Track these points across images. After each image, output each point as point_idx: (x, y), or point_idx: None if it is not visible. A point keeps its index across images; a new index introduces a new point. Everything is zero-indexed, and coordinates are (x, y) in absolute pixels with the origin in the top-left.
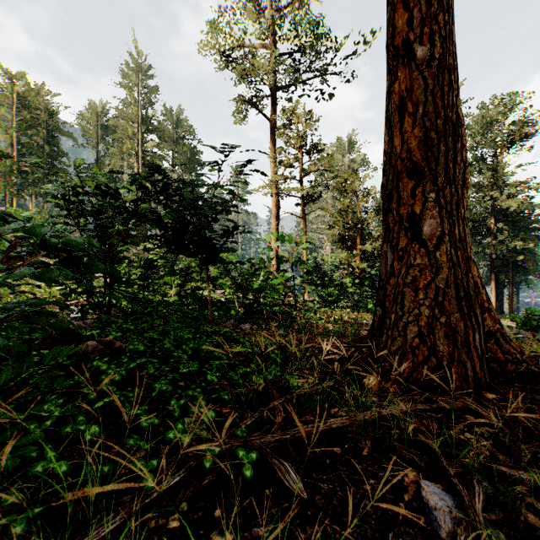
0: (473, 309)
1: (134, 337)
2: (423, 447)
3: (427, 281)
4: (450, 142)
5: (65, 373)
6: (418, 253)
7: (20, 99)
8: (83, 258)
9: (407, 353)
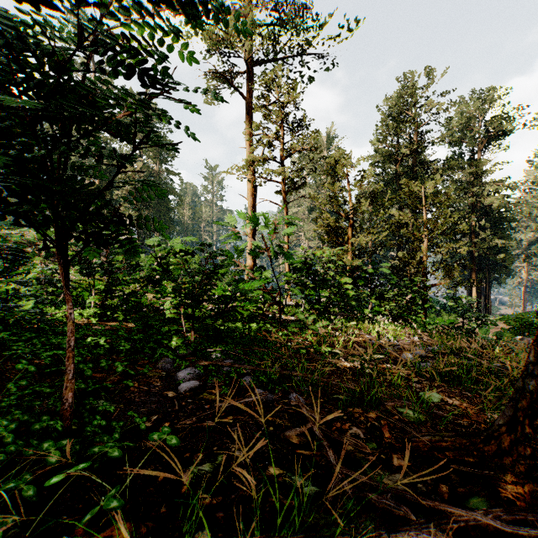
0: None
1: None
2: None
3: None
4: None
5: None
6: None
7: None
8: None
9: None
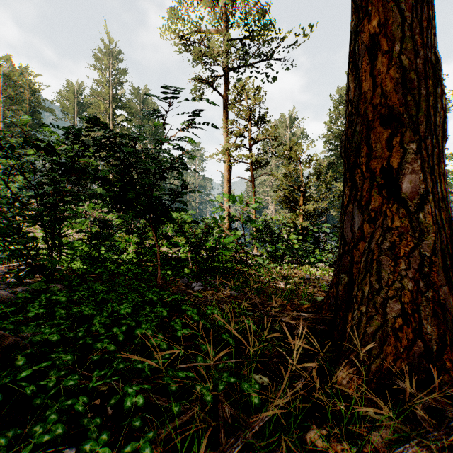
0: None
1: (62, 313)
2: None
3: (409, 248)
4: (430, 85)
5: None
6: (396, 214)
7: (6, 79)
8: None
9: (388, 337)
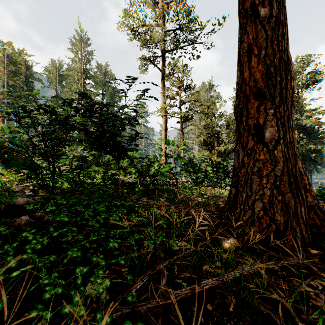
0: (300, 190)
1: (65, 210)
2: (275, 301)
3: (268, 171)
4: (283, 74)
5: (2, 241)
6: (261, 151)
7: (9, 58)
8: (4, 154)
9: (255, 222)
